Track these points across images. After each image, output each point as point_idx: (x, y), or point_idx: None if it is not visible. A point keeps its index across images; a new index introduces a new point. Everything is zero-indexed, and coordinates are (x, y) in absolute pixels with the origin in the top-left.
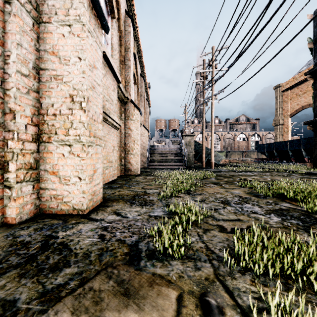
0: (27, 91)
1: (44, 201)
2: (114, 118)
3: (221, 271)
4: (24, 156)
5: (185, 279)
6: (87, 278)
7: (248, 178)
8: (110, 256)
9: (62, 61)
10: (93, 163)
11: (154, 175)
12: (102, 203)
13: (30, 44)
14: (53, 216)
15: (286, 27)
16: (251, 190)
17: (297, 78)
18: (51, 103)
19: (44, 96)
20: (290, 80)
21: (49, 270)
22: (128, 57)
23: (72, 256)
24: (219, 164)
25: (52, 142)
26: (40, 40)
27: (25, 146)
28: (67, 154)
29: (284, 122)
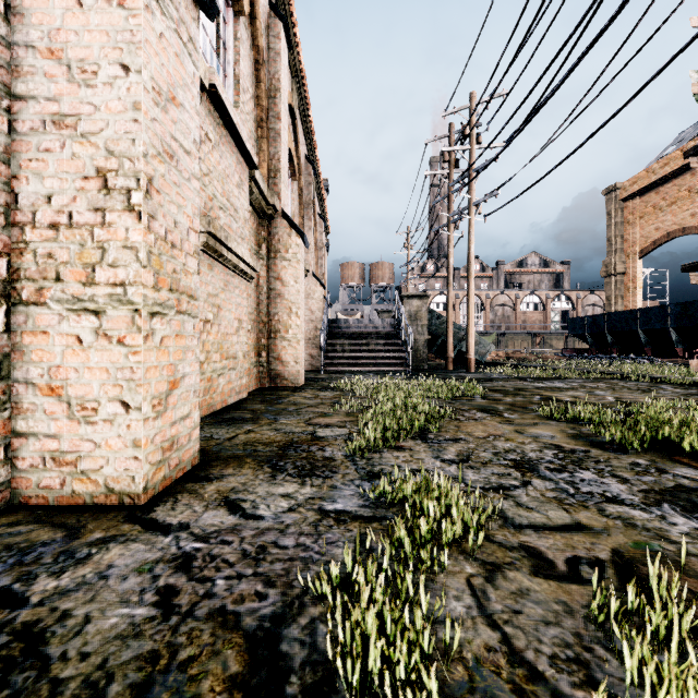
0: None
1: (26, 470)
2: (240, 251)
3: None
4: None
5: None
6: None
7: (562, 396)
8: None
9: (76, 76)
10: (168, 363)
11: (337, 389)
12: (196, 468)
13: None
14: (47, 513)
15: (652, 34)
16: (580, 430)
17: (656, 170)
18: (44, 193)
19: (26, 175)
20: (639, 175)
21: None
22: (276, 112)
23: (36, 697)
24: (485, 362)
25: (48, 304)
26: (14, 17)
27: None
28: (89, 337)
29: (627, 269)
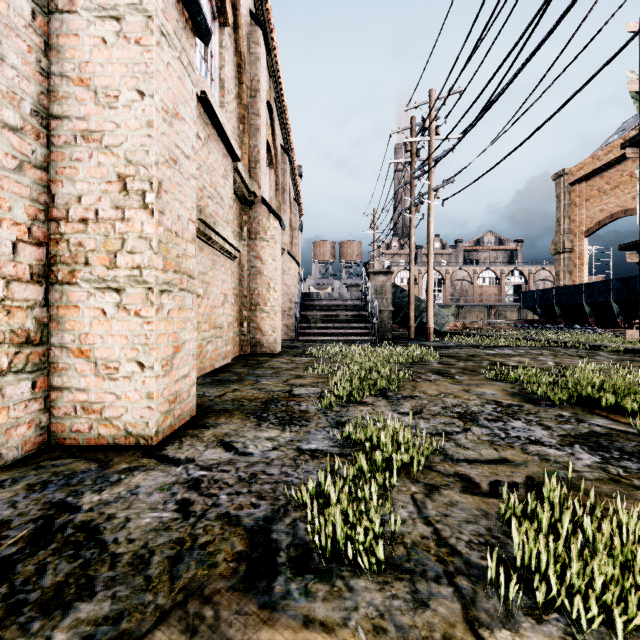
0: (19, 165)
1: (61, 417)
2: (226, 234)
3: (481, 610)
4: (9, 314)
5: (390, 637)
6: (133, 636)
7: (508, 361)
8: (199, 565)
9: (101, 99)
10: (173, 331)
11: (310, 355)
12: (194, 419)
13: (25, 58)
14: (80, 451)
15: (587, 44)
16: (518, 389)
17: (600, 157)
18: (75, 194)
19: (61, 179)
20: (585, 161)
21: (36, 608)
22: (256, 109)
23: (103, 563)
24: (443, 332)
25: (79, 284)
26: (52, 52)
27: (11, 292)
28: (111, 310)
29: (574, 247)
